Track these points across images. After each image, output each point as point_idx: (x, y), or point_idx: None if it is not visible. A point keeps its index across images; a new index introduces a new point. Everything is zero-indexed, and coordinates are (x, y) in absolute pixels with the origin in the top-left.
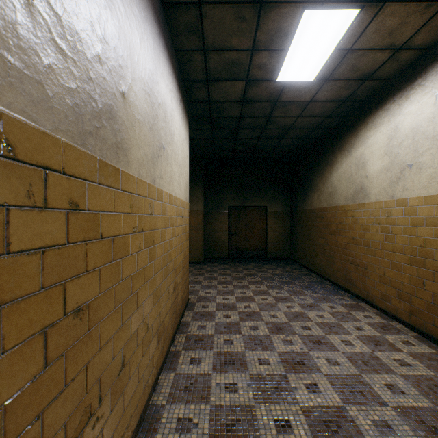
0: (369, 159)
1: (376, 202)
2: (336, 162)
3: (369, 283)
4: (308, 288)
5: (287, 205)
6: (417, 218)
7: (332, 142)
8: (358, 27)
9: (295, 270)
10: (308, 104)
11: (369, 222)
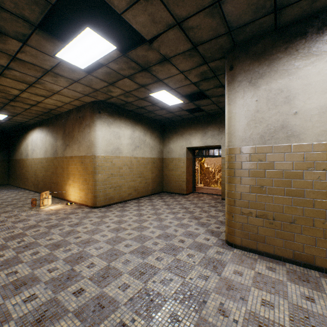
0: (29, 145)
1: (30, 158)
2: (23, 142)
3: (29, 183)
4: (8, 190)
5: (6, 156)
6: (35, 163)
7: (22, 134)
8: (10, 117)
9: (7, 187)
10: (4, 122)
11: (29, 164)
